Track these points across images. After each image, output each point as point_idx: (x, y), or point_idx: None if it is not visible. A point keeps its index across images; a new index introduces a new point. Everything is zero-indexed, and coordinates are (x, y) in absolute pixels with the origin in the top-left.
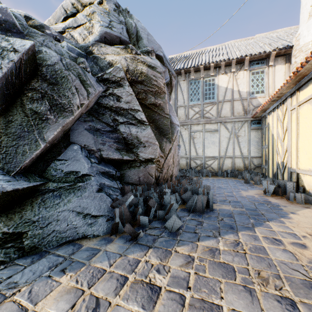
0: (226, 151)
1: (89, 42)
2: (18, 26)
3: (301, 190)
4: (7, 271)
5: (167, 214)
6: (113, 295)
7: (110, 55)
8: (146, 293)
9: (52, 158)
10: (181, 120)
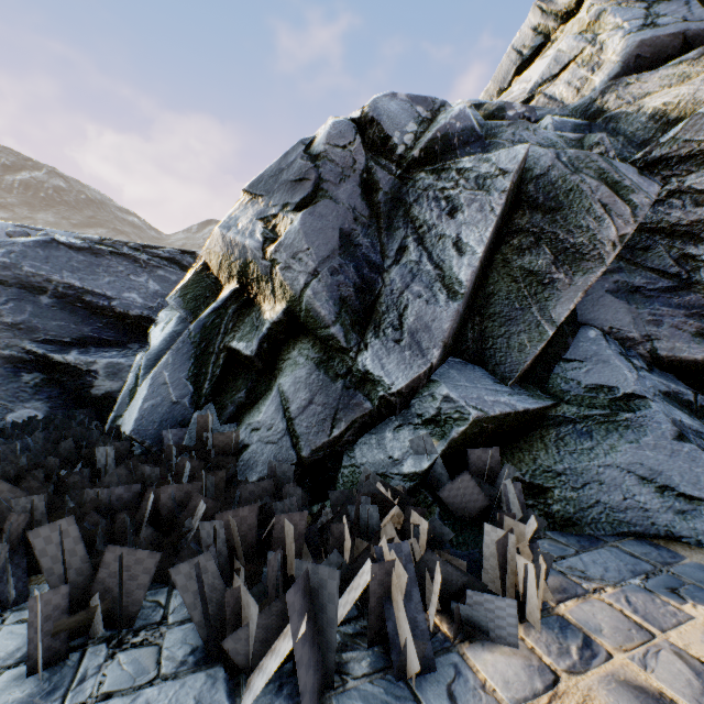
0: None
1: (592, 90)
2: (476, 129)
3: None
4: (548, 545)
5: None
6: None
7: (655, 94)
8: None
9: (555, 357)
10: None
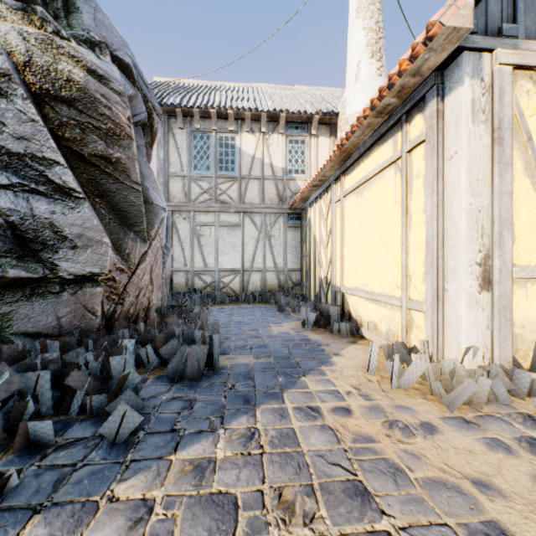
0: (253, 260)
1: None
2: None
3: (347, 317)
4: None
5: (113, 401)
6: None
7: None
8: None
9: None
10: (176, 202)
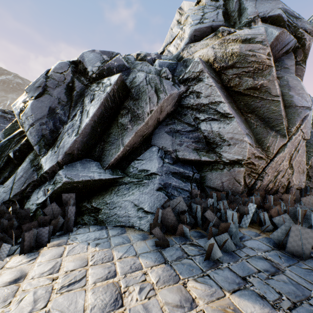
0: None
1: (180, 48)
2: (126, 65)
3: None
4: (82, 230)
5: (218, 235)
6: (93, 281)
7: (198, 51)
8: (108, 300)
9: (133, 158)
10: None
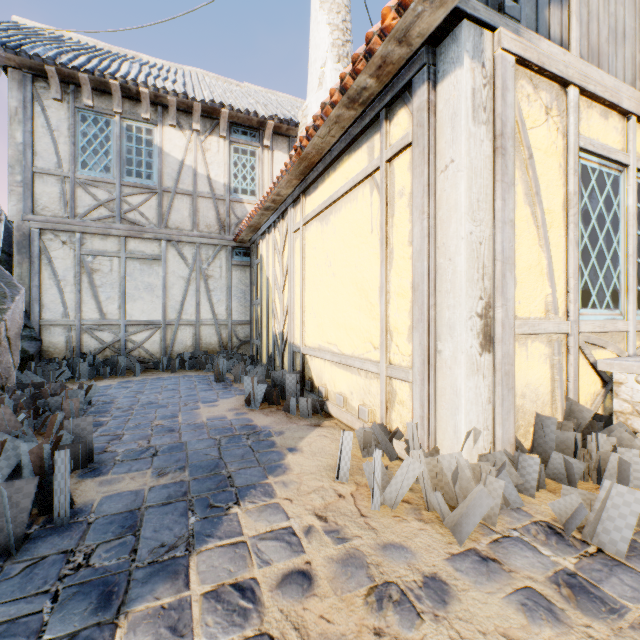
0: (182, 309)
1: None
2: None
3: (308, 387)
4: None
5: None
6: None
7: None
8: None
9: None
10: (48, 215)
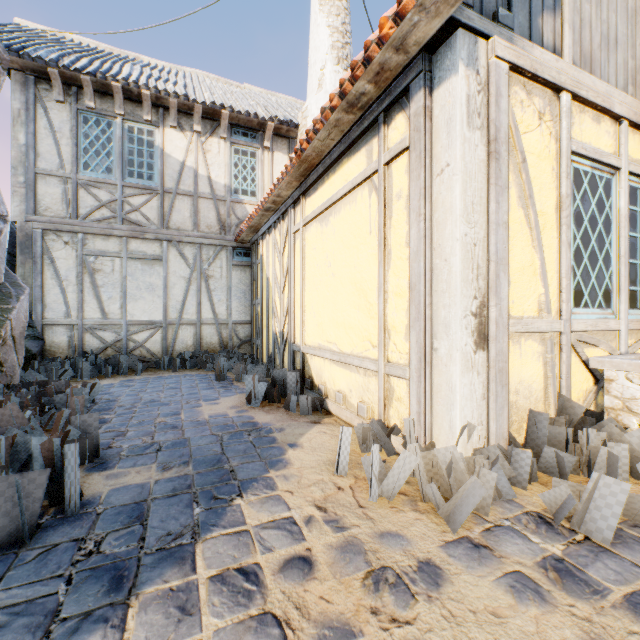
0: (183, 309)
1: None
2: None
3: (308, 385)
4: None
5: None
6: None
7: None
8: None
9: None
10: (50, 216)
